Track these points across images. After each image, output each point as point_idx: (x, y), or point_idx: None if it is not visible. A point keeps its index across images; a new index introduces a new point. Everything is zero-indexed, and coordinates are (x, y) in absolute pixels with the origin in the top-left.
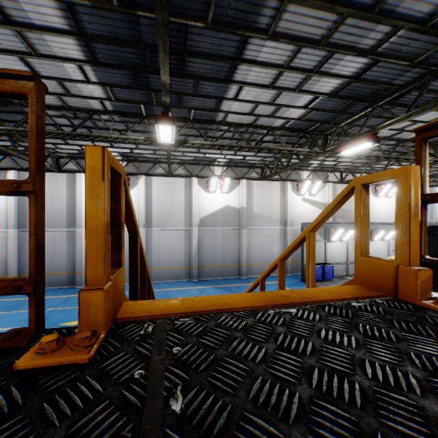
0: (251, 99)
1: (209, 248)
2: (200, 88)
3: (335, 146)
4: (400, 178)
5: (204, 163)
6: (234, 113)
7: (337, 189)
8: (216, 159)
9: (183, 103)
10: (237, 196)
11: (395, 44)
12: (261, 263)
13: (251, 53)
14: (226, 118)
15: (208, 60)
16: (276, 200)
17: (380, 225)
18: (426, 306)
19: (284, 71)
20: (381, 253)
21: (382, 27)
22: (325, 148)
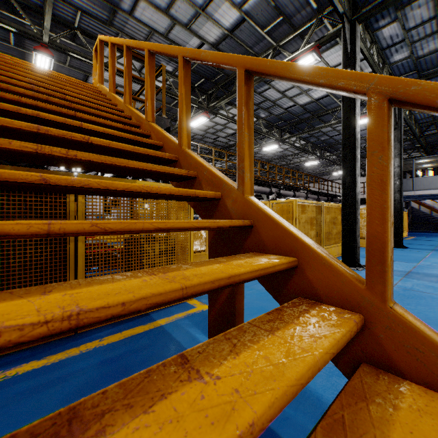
0: None
1: None
2: None
3: None
4: None
5: None
6: None
7: None
8: None
9: None
10: None
11: None
12: None
13: None
14: None
15: None
16: None
17: None
18: None
19: None
20: None
21: None
22: None
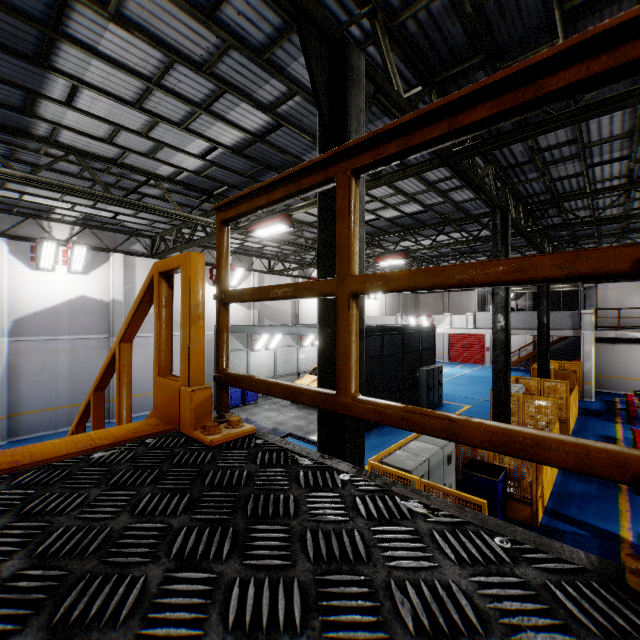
0: (104, 116)
1: (38, 377)
2: None
3: (249, 222)
4: (183, 268)
5: (25, 211)
6: (73, 131)
7: (265, 281)
8: (54, 208)
9: None
10: (105, 281)
11: (295, 111)
12: (151, 391)
13: (83, 30)
14: (56, 134)
15: None
16: (177, 291)
17: (301, 328)
18: (196, 437)
19: (154, 89)
20: (312, 361)
21: (277, 83)
22: (238, 223)
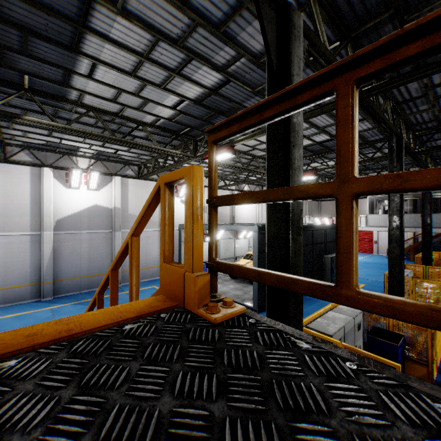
0: (111, 83)
1: (70, 257)
2: (32, 47)
3: (204, 152)
4: (187, 178)
5: (62, 151)
6: (92, 95)
7: None
8: (79, 148)
9: (7, 61)
10: (109, 195)
11: (240, 70)
12: None
13: (100, 24)
14: (81, 98)
15: (37, 10)
16: None
17: (239, 226)
18: (200, 315)
19: (144, 61)
20: (244, 249)
21: (229, 49)
22: (196, 153)
